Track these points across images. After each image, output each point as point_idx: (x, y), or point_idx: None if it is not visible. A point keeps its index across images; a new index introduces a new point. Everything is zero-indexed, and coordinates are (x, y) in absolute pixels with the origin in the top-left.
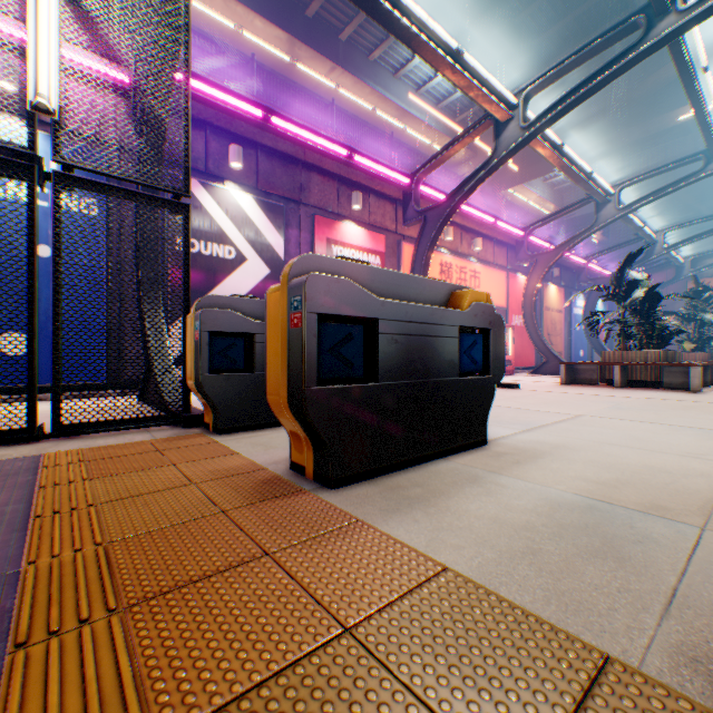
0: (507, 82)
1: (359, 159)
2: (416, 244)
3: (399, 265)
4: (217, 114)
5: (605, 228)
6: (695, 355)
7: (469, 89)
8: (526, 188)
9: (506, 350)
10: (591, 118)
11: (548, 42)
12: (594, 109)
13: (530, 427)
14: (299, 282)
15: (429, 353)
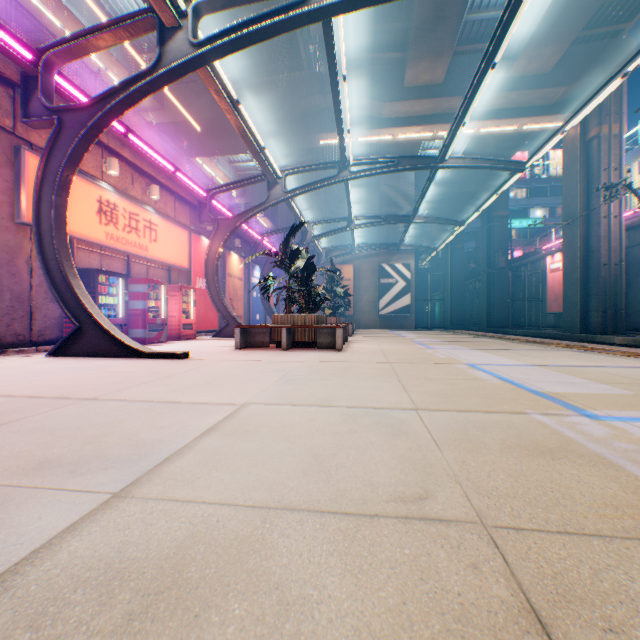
0: None
1: None
2: (46, 155)
3: (20, 183)
4: None
5: (276, 219)
6: (333, 319)
7: None
8: (215, 164)
9: (189, 313)
10: (266, 115)
11: (232, 23)
12: (268, 108)
13: (143, 470)
14: None
15: None
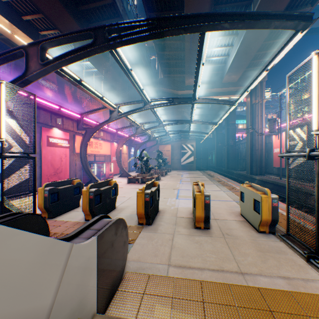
0: (111, 76)
1: (63, 110)
2: (83, 138)
3: (75, 143)
4: None
5: None
6: (158, 170)
7: (104, 104)
8: None
9: (111, 170)
10: (136, 94)
11: None
12: (136, 92)
13: (122, 202)
14: (92, 191)
15: (108, 195)
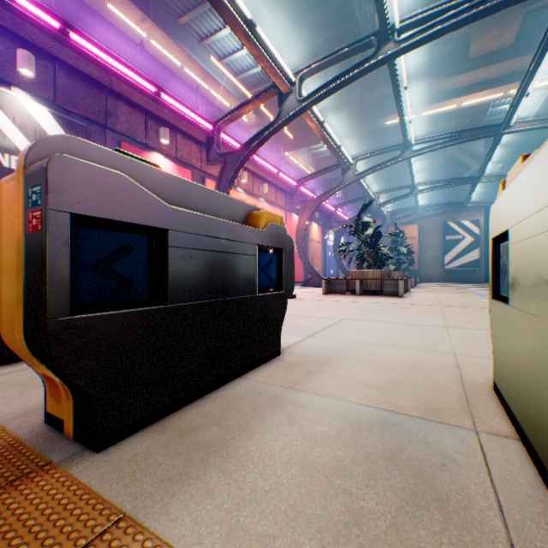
0: None
1: (167, 98)
2: (218, 181)
3: None
4: (1, 10)
5: (344, 189)
6: (396, 273)
7: (261, 59)
8: (298, 154)
9: None
10: (338, 112)
11: (313, 51)
12: (340, 106)
13: (312, 332)
14: (39, 165)
15: (228, 270)
